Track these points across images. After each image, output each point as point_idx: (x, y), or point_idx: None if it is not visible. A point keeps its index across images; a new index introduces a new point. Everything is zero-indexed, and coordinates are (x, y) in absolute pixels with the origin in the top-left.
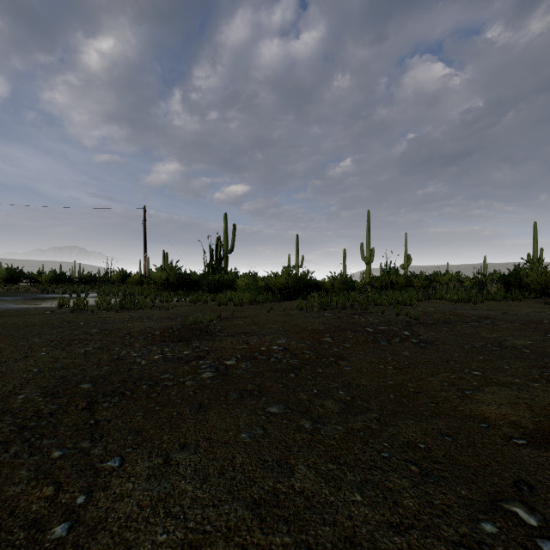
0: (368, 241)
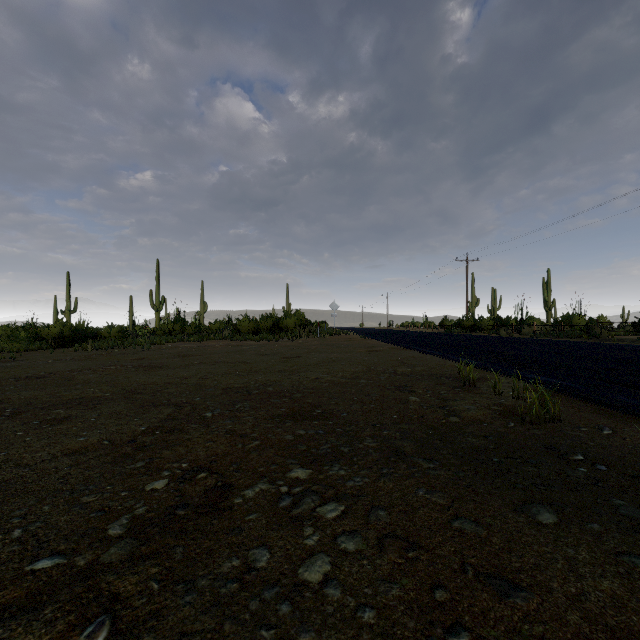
0: (157, 289)
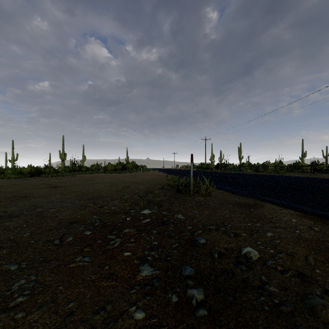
0: (63, 149)
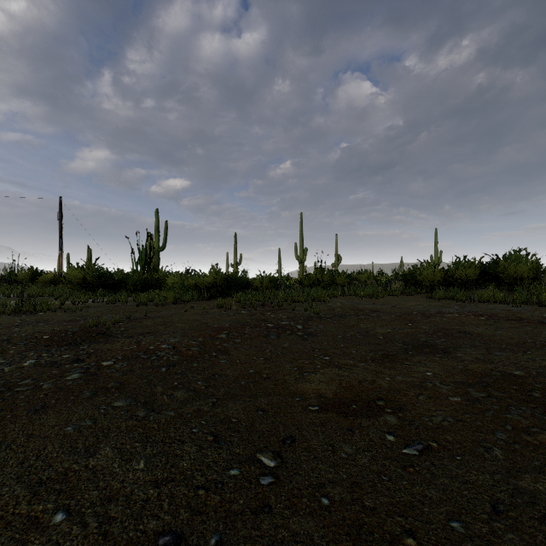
0: (301, 241)
